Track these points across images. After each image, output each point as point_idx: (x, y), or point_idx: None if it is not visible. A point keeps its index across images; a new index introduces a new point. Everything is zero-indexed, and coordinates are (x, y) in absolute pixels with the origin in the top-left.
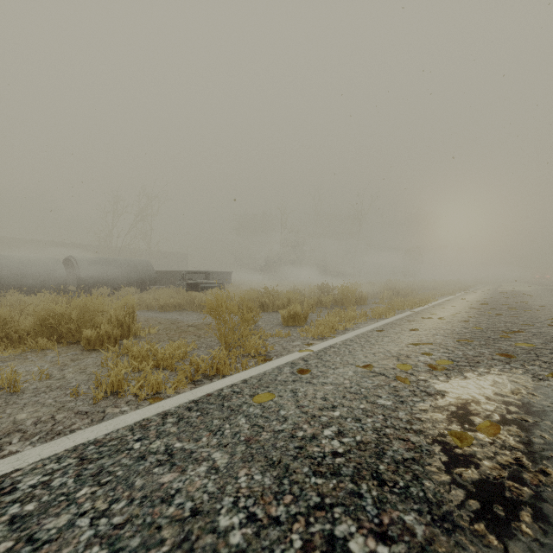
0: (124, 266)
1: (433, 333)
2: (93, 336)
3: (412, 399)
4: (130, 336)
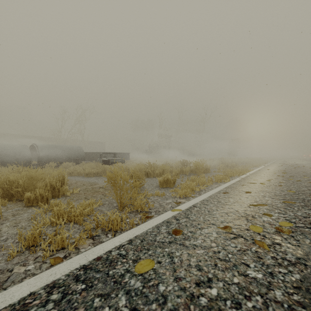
0: (66, 149)
1: (262, 195)
2: (32, 197)
3: (279, 270)
4: (59, 195)
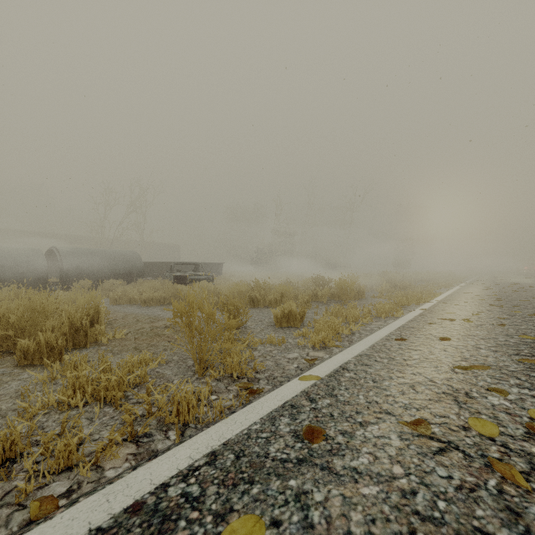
0: (111, 257)
1: (472, 344)
2: (32, 347)
3: None
4: (87, 344)
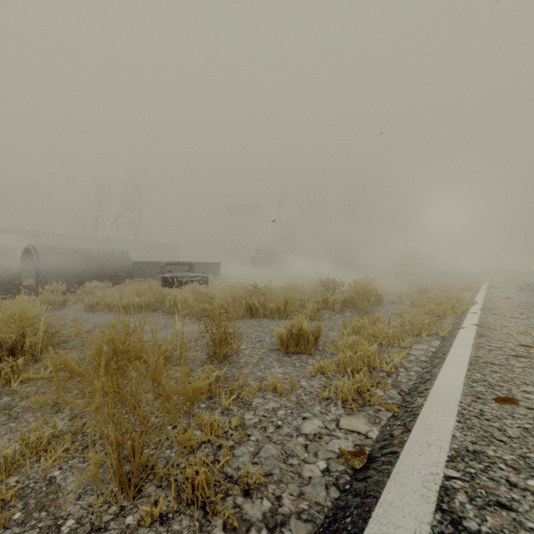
0: (96, 257)
1: None
2: None
3: None
4: None
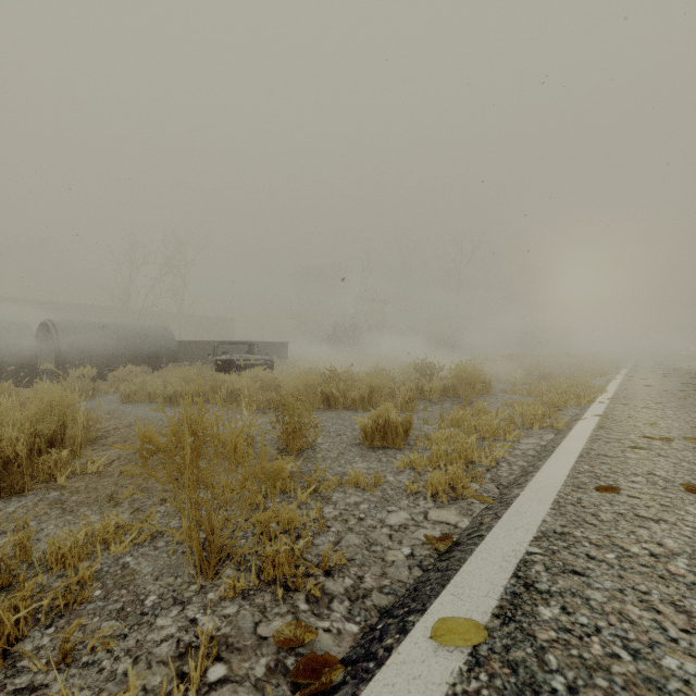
0: (130, 334)
1: None
2: None
3: None
4: (24, 487)
